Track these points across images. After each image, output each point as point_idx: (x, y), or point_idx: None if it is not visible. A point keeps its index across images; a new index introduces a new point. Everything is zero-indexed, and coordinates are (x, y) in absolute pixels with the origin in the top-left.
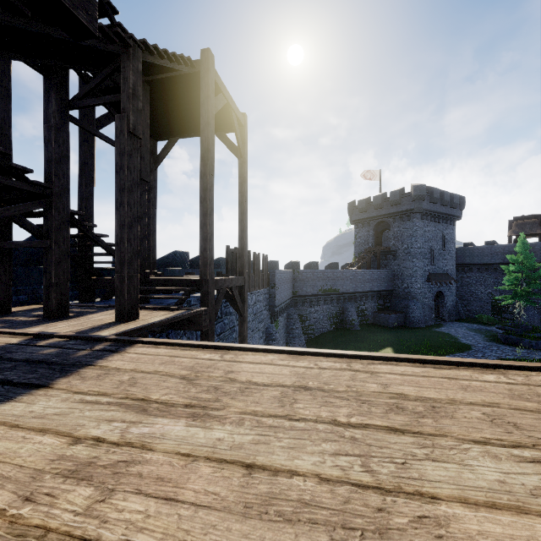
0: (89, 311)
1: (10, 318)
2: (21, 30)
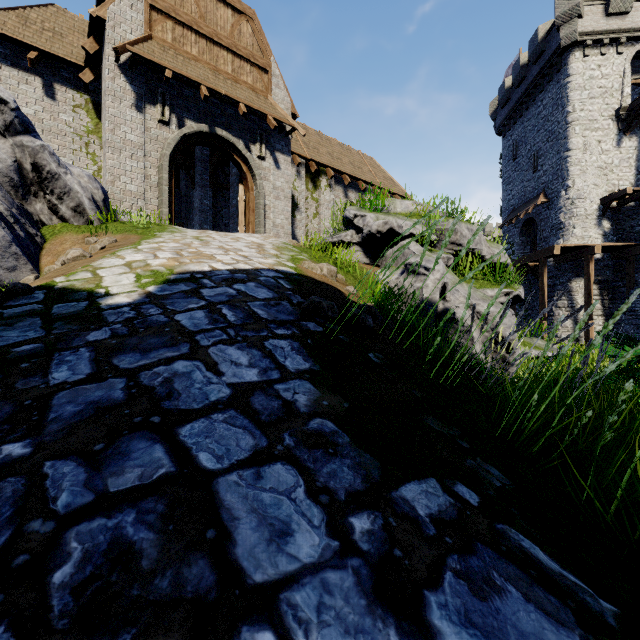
0: None
1: None
2: None
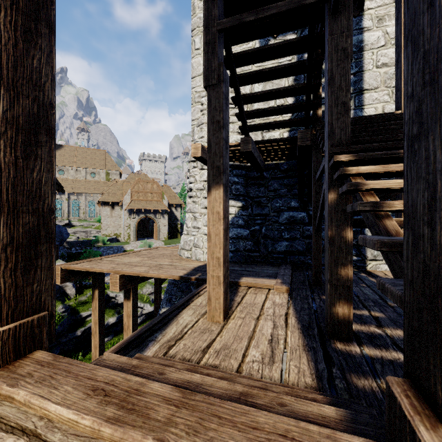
0: (354, 372)
1: (392, 330)
2: (257, 96)
